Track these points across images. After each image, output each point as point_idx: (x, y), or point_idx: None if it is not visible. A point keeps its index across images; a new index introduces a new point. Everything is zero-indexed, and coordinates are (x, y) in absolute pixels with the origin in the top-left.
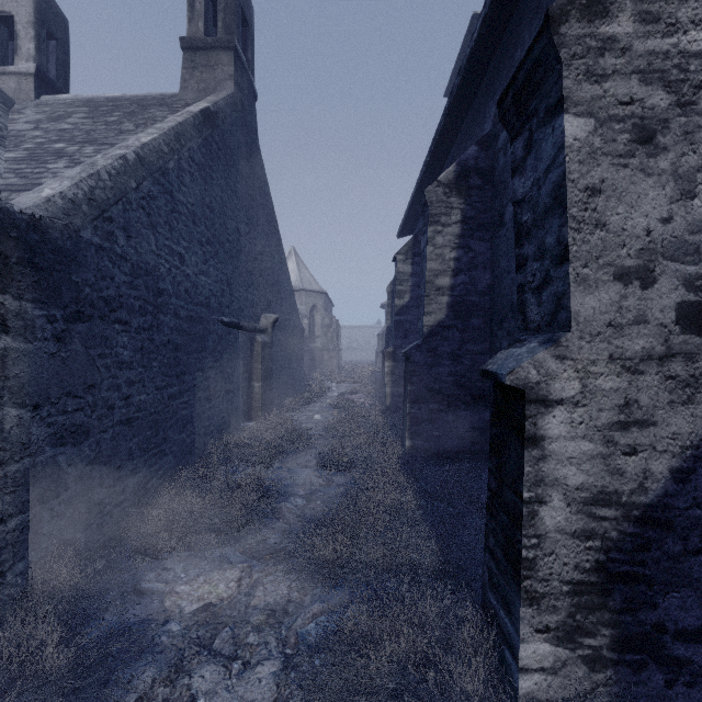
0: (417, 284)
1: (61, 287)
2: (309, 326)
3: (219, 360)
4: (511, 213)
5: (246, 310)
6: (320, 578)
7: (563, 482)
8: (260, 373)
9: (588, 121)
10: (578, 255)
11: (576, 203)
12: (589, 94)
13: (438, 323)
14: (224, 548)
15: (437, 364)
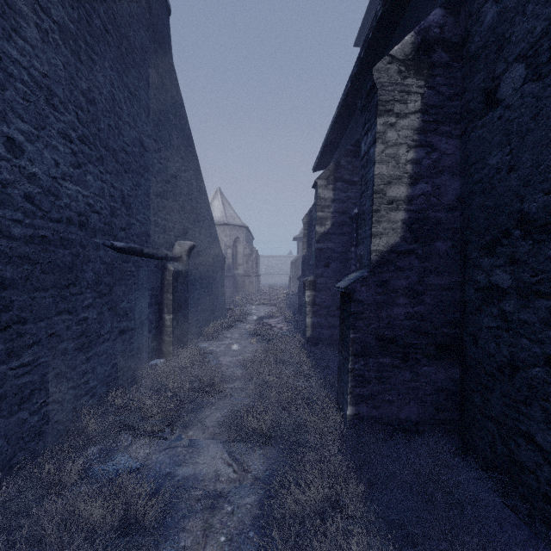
0: (339, 210)
1: None
2: (233, 255)
3: (108, 294)
4: (519, 77)
5: (154, 236)
6: None
7: None
8: (172, 304)
9: None
10: None
11: None
12: None
13: (390, 247)
14: None
15: (389, 303)
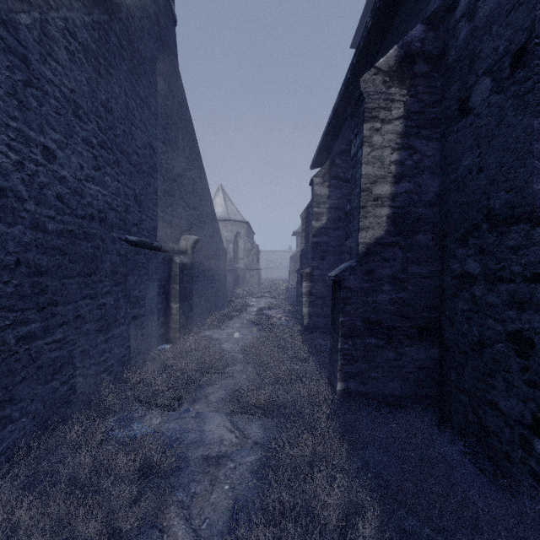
0: (334, 206)
1: None
2: (234, 250)
3: (123, 283)
4: (486, 89)
5: (162, 231)
6: None
7: None
8: (178, 294)
9: None
10: None
11: None
12: None
13: (376, 239)
14: None
15: (374, 290)
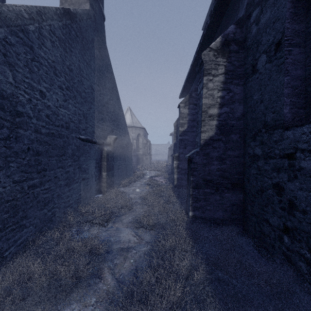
0: (191, 119)
1: None
2: (136, 143)
3: (77, 160)
4: (264, 61)
5: (97, 133)
6: None
7: None
8: (106, 167)
9: None
10: None
11: None
12: None
13: (210, 137)
14: None
15: (209, 164)
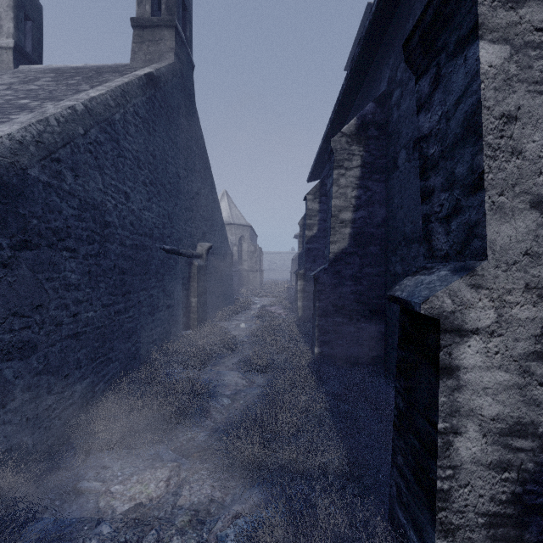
0: (323, 219)
1: (8, 219)
2: (238, 252)
3: (161, 280)
4: (404, 158)
5: (185, 240)
6: (240, 477)
7: (478, 412)
8: (196, 290)
9: (503, 47)
10: (494, 182)
11: (491, 130)
12: (504, 21)
13: (341, 250)
14: (158, 446)
15: (340, 284)
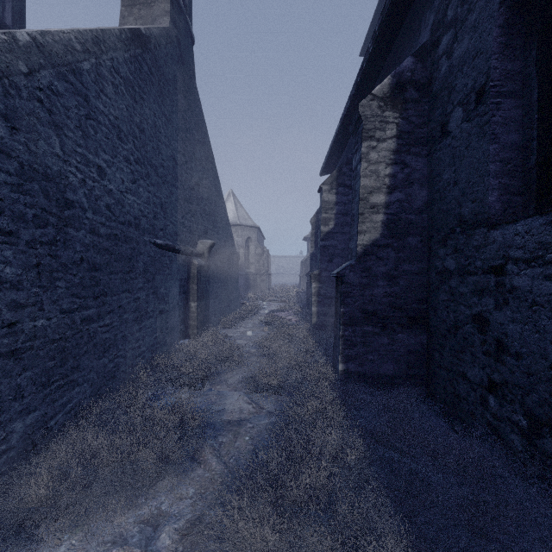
0: (341, 212)
1: None
2: (245, 254)
3: (152, 281)
4: (459, 118)
5: (182, 235)
6: None
7: None
8: (196, 294)
9: None
10: None
11: None
12: None
13: (372, 242)
14: (125, 515)
15: (371, 285)
